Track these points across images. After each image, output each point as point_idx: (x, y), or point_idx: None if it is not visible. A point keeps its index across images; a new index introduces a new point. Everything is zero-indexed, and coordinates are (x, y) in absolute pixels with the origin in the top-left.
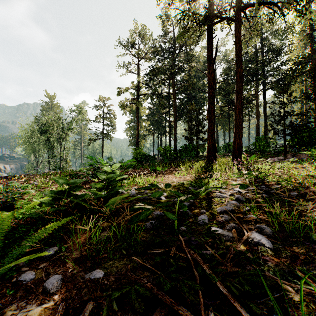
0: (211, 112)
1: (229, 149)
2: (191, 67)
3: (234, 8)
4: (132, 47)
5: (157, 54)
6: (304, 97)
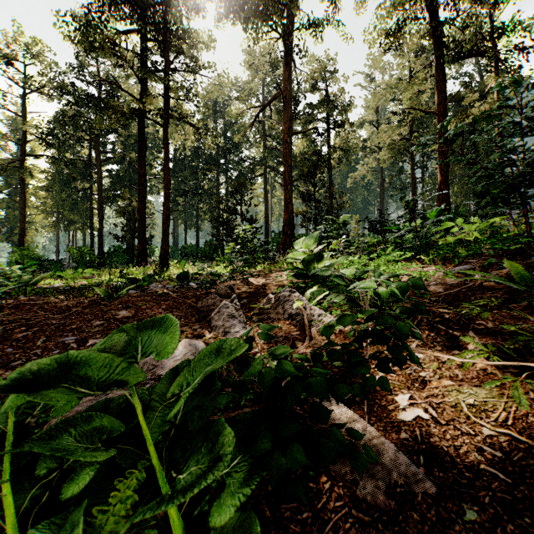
0: (142, 212)
1: (185, 254)
2: (128, 134)
3: (160, 115)
4: (9, 64)
5: (67, 94)
6: (226, 211)
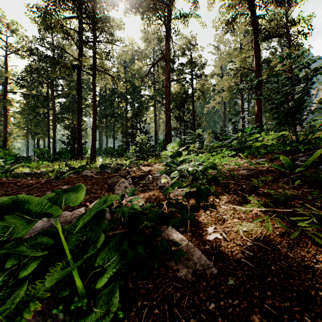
0: (79, 127)
1: (106, 153)
2: (71, 80)
3: (90, 69)
4: None
5: (33, 55)
6: (130, 127)
